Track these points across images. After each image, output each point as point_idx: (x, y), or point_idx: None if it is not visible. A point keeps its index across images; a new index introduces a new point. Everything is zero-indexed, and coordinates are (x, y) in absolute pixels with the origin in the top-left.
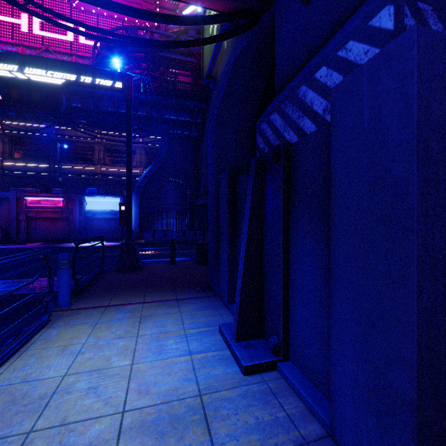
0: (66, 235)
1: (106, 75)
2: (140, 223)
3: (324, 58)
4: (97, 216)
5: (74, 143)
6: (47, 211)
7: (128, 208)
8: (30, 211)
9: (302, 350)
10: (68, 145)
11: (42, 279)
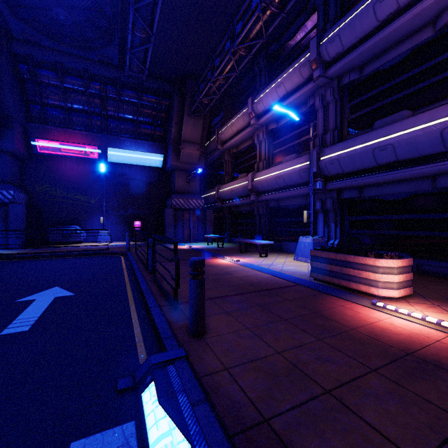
0: None
1: None
2: None
3: None
4: None
5: None
6: None
7: None
8: None
9: None
10: None
11: None
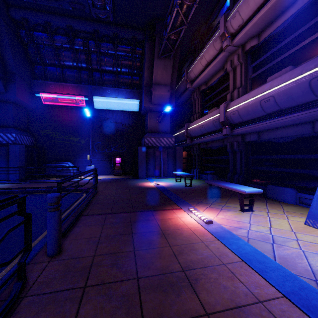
0: None
1: None
2: None
3: (2, 132)
4: None
5: None
6: None
7: None
8: None
9: (1, 178)
10: None
11: None
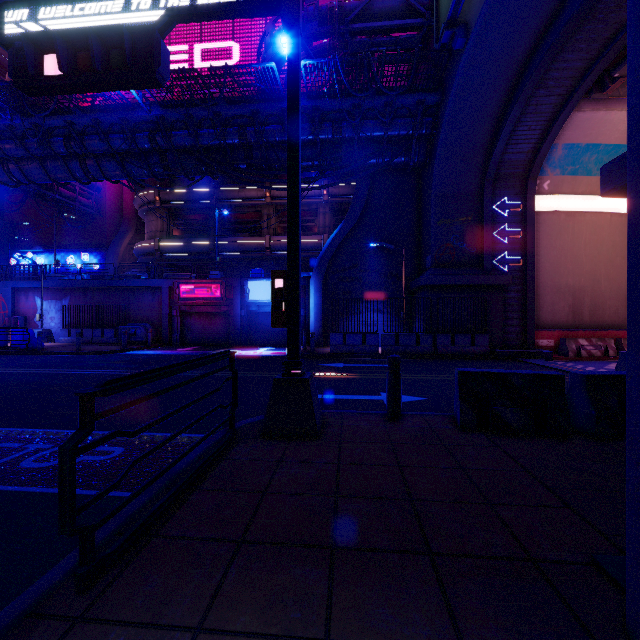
0: (225, 338)
1: None
2: (323, 320)
3: None
4: (264, 309)
5: (238, 209)
6: (203, 303)
7: (291, 284)
8: (184, 304)
9: None
10: (231, 213)
11: (124, 438)
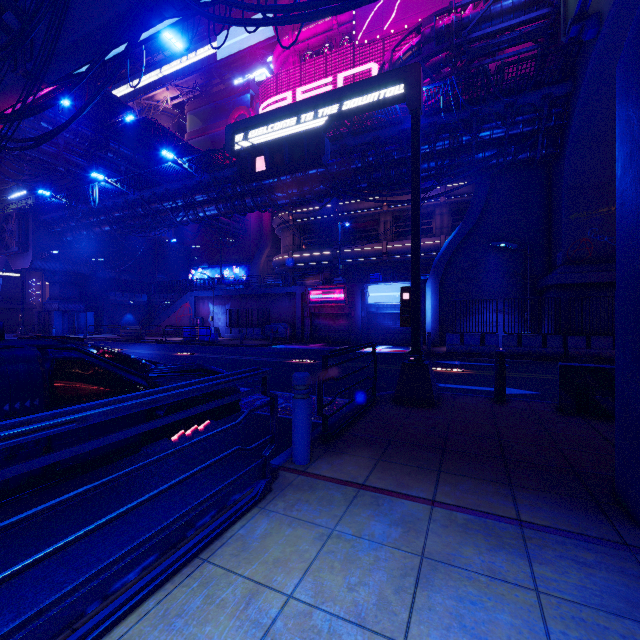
0: (347, 336)
1: (381, 83)
2: (440, 320)
3: None
4: (382, 311)
5: (357, 220)
6: (329, 306)
7: (414, 296)
8: (313, 307)
9: None
10: (351, 224)
11: None
